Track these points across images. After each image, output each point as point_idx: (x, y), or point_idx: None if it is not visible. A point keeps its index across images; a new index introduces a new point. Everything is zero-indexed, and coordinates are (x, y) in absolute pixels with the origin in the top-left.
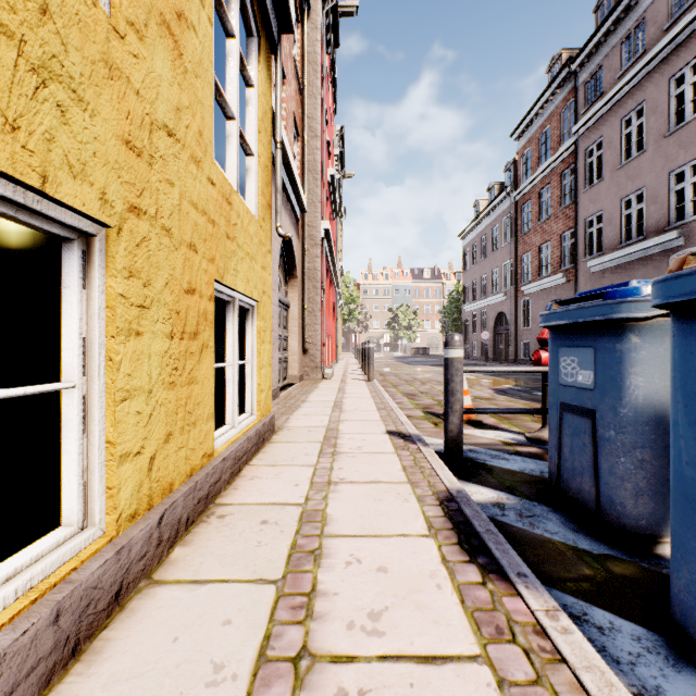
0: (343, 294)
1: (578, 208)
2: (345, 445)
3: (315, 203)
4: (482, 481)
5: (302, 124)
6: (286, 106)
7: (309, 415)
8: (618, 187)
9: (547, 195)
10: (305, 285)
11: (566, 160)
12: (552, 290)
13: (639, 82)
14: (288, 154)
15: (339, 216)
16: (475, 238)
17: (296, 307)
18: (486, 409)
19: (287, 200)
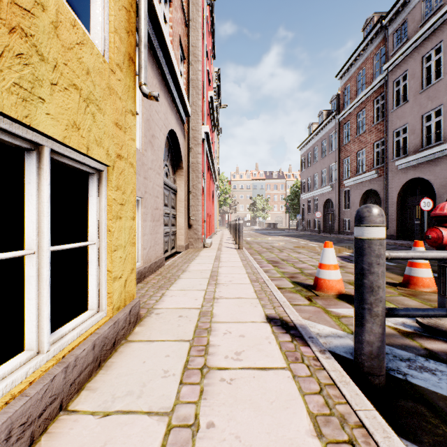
0: (219, 187)
1: (387, 123)
2: (219, 348)
3: (198, 112)
4: (442, 444)
5: (188, 51)
6: (172, 24)
7: (185, 290)
8: (420, 106)
9: (363, 116)
10: (189, 175)
11: (377, 90)
12: (367, 183)
13: (438, 27)
14: (171, 56)
15: (217, 133)
16: (310, 149)
17: (182, 191)
18: (415, 310)
19: (173, 103)
